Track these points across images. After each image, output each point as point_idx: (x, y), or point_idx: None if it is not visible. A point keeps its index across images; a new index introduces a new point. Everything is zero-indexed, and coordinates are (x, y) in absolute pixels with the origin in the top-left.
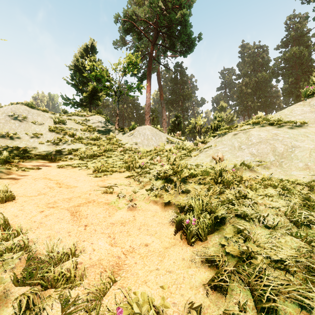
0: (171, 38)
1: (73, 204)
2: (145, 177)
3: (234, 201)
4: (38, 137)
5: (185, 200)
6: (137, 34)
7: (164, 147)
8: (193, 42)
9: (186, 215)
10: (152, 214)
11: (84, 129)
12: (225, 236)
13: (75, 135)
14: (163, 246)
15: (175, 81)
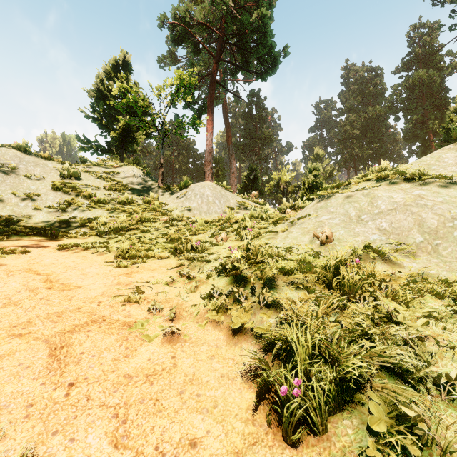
0: (243, 52)
1: (62, 327)
2: (201, 268)
3: (368, 326)
4: (34, 198)
5: (273, 326)
6: (192, 45)
7: (232, 216)
8: (276, 58)
9: (279, 371)
10: (209, 352)
11: (109, 187)
12: (367, 425)
13: (94, 195)
14: (229, 447)
15: (250, 117)
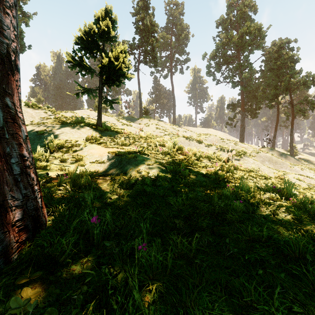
0: None
1: None
2: None
3: None
4: None
5: None
6: None
7: None
8: (24, 48)
9: None
10: None
11: None
12: None
13: None
14: None
15: None
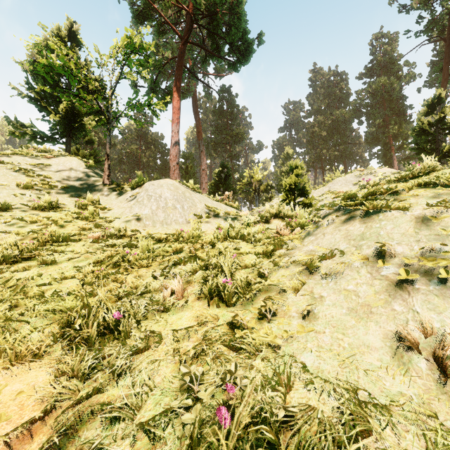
0: (214, 37)
1: None
2: None
3: None
4: None
5: None
6: (156, 23)
7: (198, 232)
8: (250, 46)
9: None
10: None
11: (25, 184)
12: None
13: None
14: None
15: (221, 113)
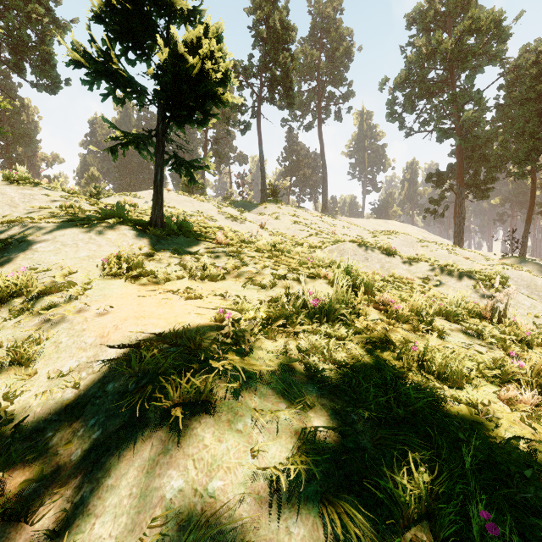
0: (17, 54)
1: None
2: None
3: None
4: None
5: None
6: None
7: None
8: (58, 83)
9: None
10: None
11: None
12: None
13: None
14: None
15: None
